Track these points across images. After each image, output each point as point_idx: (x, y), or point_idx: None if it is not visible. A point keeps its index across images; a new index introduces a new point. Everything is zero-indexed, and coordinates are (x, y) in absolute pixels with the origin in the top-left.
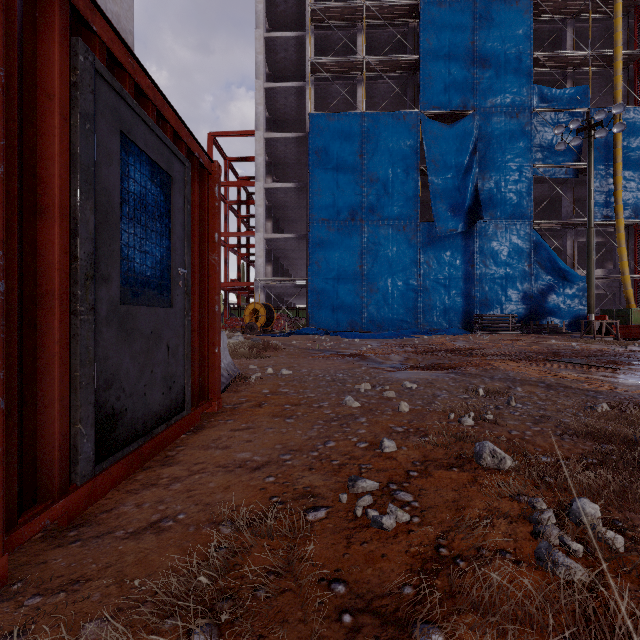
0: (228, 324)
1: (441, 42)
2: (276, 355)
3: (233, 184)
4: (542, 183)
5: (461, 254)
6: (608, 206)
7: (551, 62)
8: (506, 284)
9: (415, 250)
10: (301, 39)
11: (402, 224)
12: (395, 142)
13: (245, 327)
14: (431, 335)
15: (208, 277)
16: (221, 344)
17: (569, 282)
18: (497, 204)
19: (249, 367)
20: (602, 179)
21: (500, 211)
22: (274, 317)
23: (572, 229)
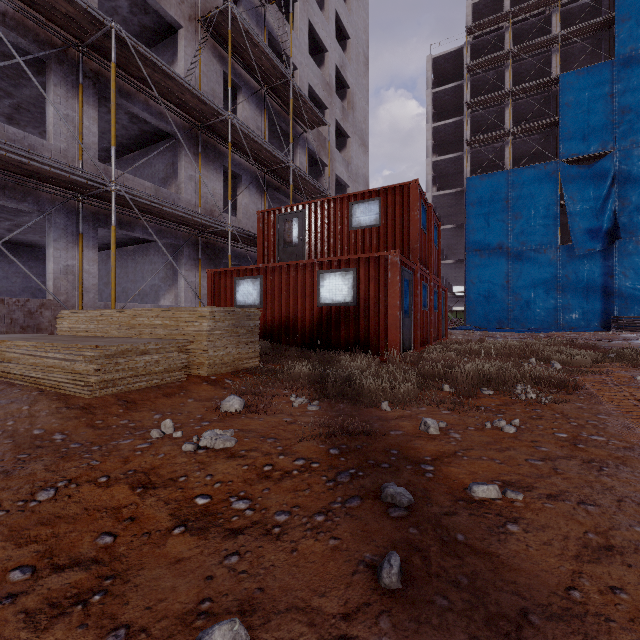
0: None
1: (580, 102)
2: (452, 335)
3: None
4: None
5: (600, 268)
6: None
7: None
8: None
9: (555, 267)
10: (459, 121)
11: (543, 248)
12: (536, 187)
13: None
14: (561, 331)
15: (445, 312)
16: None
17: None
18: (638, 224)
19: None
20: None
21: None
22: None
23: None
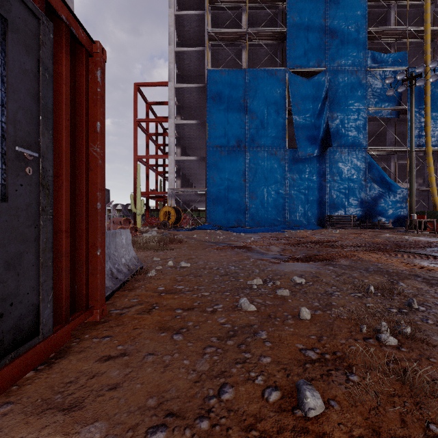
0: (148, 222)
1: (302, 19)
2: (179, 247)
3: (152, 120)
4: (373, 121)
5: (316, 171)
6: (420, 138)
7: (380, 35)
8: (348, 193)
9: (283, 168)
10: (201, 16)
11: (274, 150)
12: (269, 90)
13: (160, 224)
14: (296, 230)
15: (87, 170)
16: (124, 241)
17: (393, 192)
18: (342, 136)
19: (153, 259)
20: (416, 118)
21: (344, 141)
22: (181, 217)
23: (394, 154)
